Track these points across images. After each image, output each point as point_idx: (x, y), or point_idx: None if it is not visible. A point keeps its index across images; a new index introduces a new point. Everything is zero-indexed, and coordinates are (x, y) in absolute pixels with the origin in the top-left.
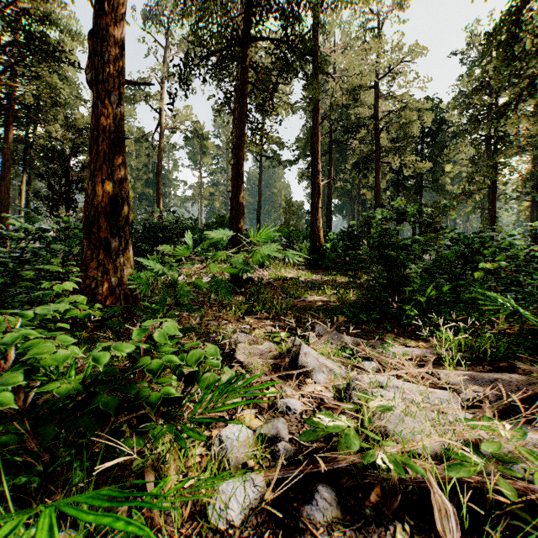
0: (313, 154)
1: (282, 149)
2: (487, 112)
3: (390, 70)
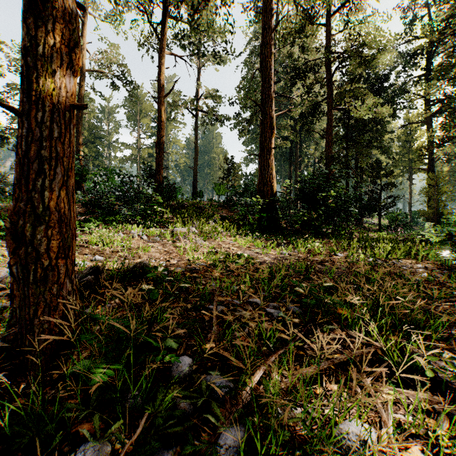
0: (263, 72)
1: (219, 106)
2: (428, 71)
3: (345, 1)
